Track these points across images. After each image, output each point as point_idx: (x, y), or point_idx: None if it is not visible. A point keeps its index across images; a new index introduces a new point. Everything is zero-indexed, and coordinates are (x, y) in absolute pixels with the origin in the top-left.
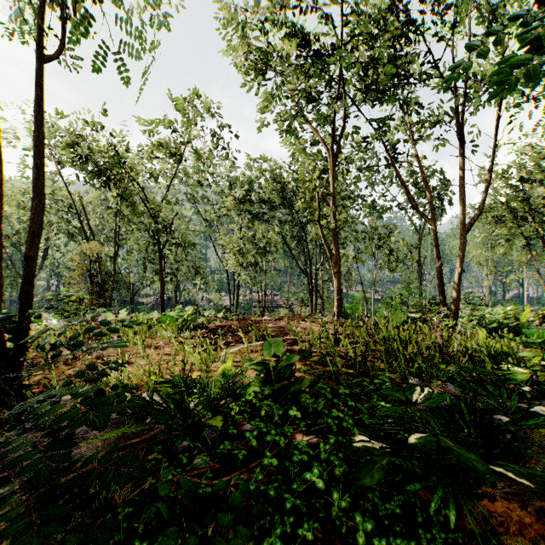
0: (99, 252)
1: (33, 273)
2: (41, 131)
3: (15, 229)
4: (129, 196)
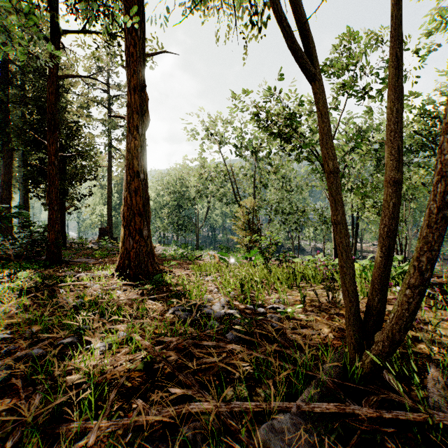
0: (254, 205)
1: (399, 204)
2: (398, 9)
3: (190, 195)
4: (313, 145)
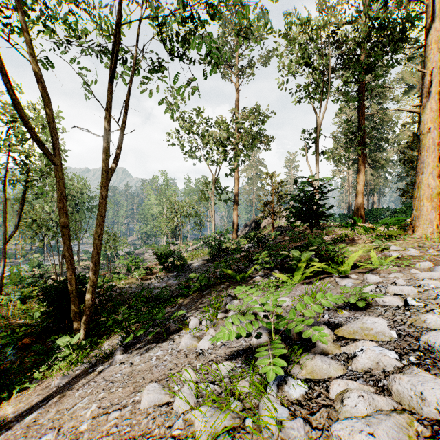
0: None
1: None
2: None
3: None
4: None
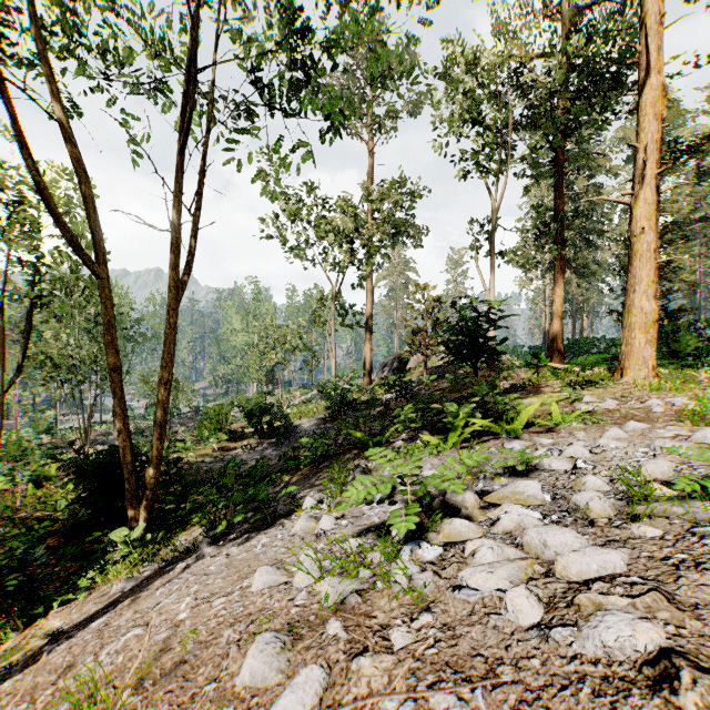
0: None
1: None
2: None
3: None
4: None
